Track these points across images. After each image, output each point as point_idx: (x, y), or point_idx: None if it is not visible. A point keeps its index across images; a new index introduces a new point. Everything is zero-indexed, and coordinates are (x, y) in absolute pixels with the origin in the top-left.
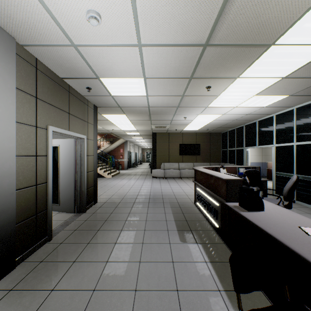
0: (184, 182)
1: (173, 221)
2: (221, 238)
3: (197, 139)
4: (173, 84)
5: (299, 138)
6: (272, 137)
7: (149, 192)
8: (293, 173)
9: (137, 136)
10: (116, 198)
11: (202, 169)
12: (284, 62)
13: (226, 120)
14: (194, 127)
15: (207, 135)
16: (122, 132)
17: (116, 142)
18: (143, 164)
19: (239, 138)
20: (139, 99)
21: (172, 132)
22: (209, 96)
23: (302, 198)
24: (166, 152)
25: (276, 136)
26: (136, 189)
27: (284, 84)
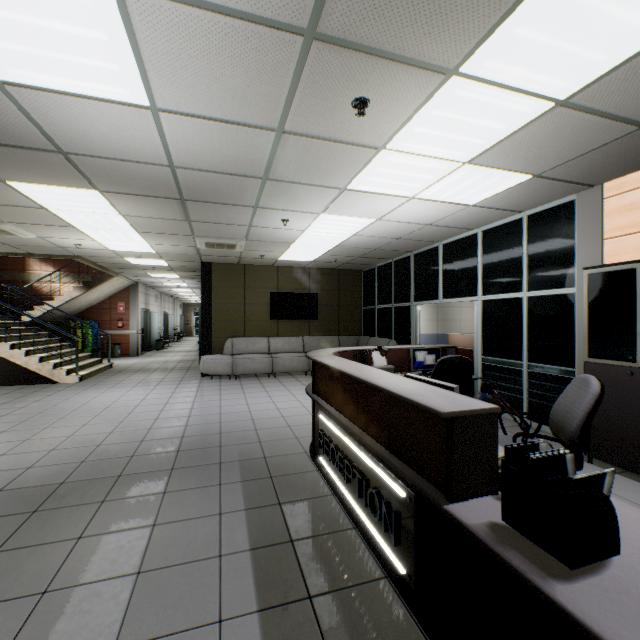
0: (282, 387)
1: (245, 554)
2: (423, 627)
3: (312, 282)
4: (246, 58)
5: (534, 281)
6: (474, 279)
7: (183, 425)
8: (521, 360)
9: (163, 270)
10: (59, 462)
11: (336, 362)
12: (603, 21)
13: (380, 237)
14: (305, 253)
15: (334, 274)
16: (115, 258)
17: (103, 285)
18: (186, 341)
19: (402, 282)
20: (126, 122)
21: (254, 265)
22: (357, 149)
23: (542, 414)
24: (238, 313)
25: (484, 277)
26: (143, 420)
27: (546, 132)
